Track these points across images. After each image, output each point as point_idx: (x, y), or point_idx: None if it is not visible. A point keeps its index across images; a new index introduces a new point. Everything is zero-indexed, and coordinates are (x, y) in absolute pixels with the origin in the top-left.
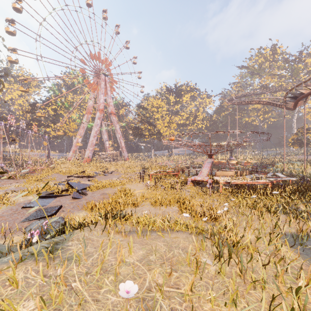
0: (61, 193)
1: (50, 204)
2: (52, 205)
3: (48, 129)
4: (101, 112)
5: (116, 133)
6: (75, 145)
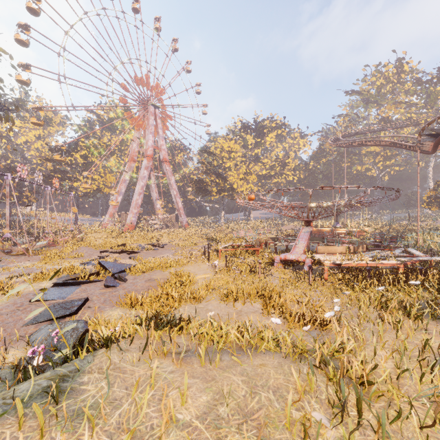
0: (90, 277)
1: (72, 295)
2: (74, 297)
3: (75, 184)
4: (150, 160)
5: (170, 189)
6: (113, 205)
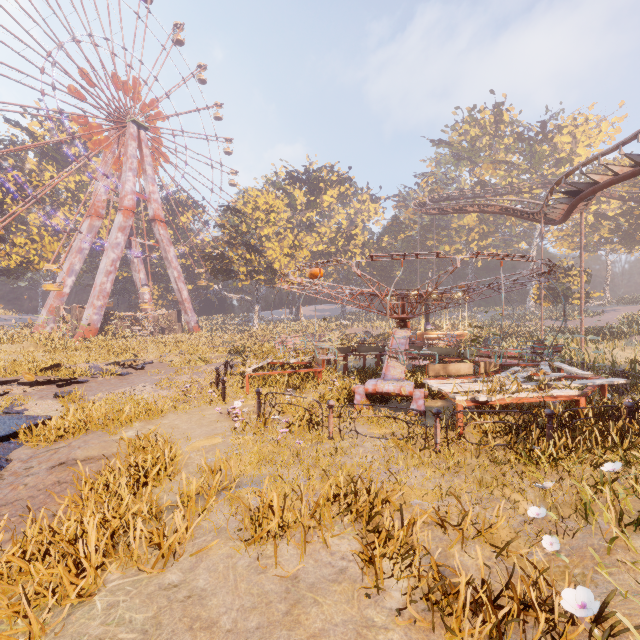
0: None
1: None
2: None
3: None
4: (128, 216)
5: (168, 267)
6: (56, 293)
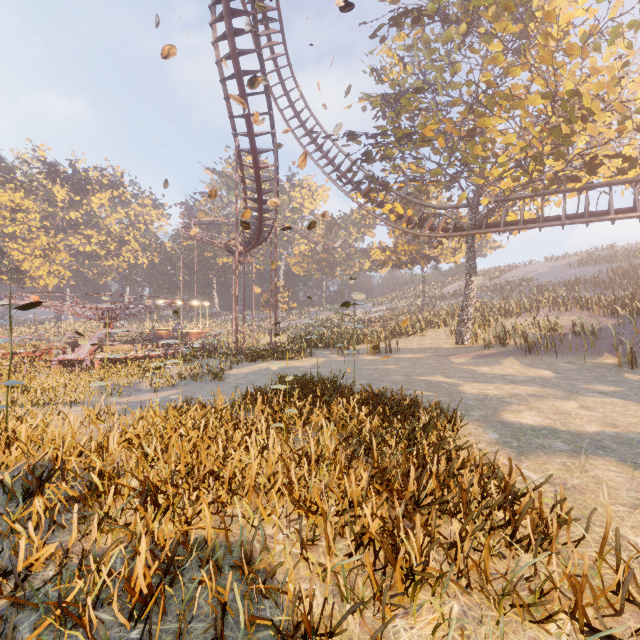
0: None
1: None
2: None
3: None
4: None
5: None
6: None
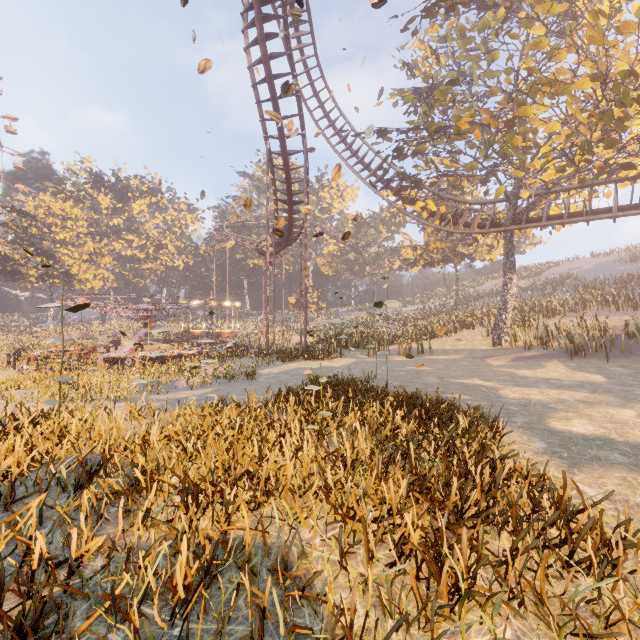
0: None
1: None
2: None
3: None
4: None
5: None
6: None
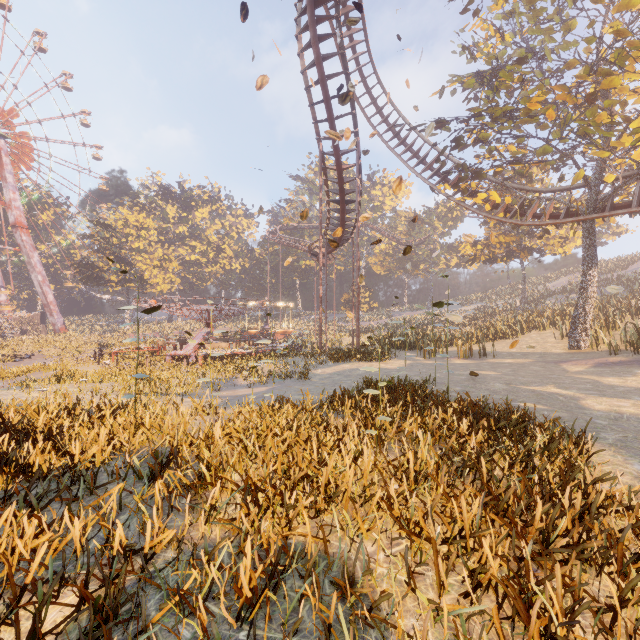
0: None
1: None
2: None
3: None
4: None
5: (31, 271)
6: None
